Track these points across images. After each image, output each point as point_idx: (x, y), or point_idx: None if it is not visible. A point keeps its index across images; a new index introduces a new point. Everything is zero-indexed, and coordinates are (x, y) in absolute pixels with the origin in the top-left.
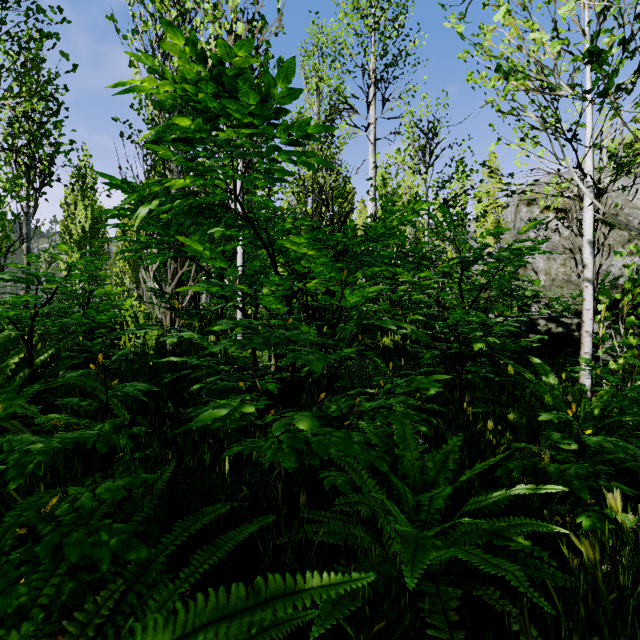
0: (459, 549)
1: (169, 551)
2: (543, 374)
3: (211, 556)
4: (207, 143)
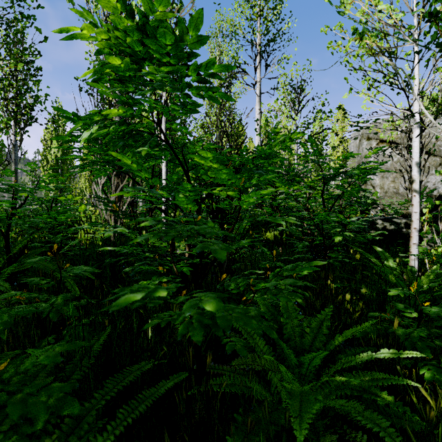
0: (335, 402)
1: (100, 405)
2: (384, 259)
3: (134, 410)
4: (135, 80)
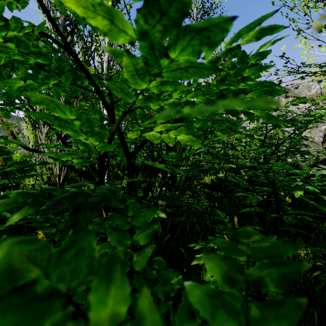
0: None
1: None
2: None
3: None
4: None
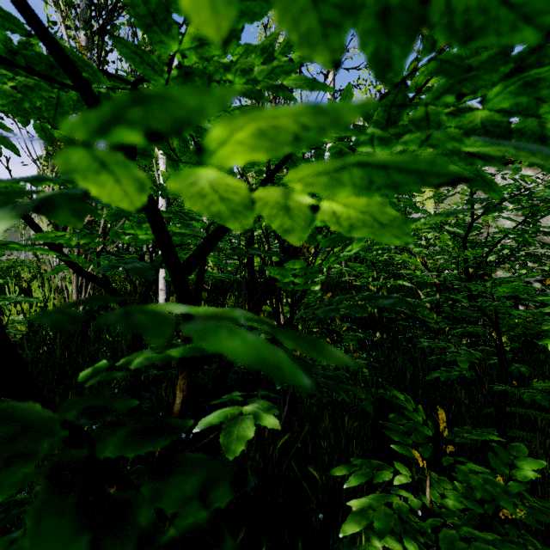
0: None
1: None
2: None
3: None
4: None
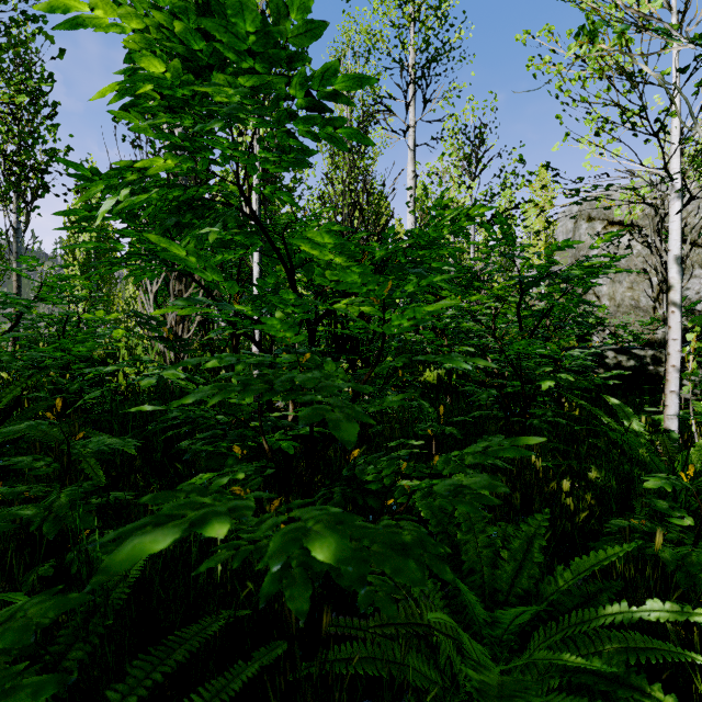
0: None
1: None
2: (624, 418)
3: None
4: (194, 106)
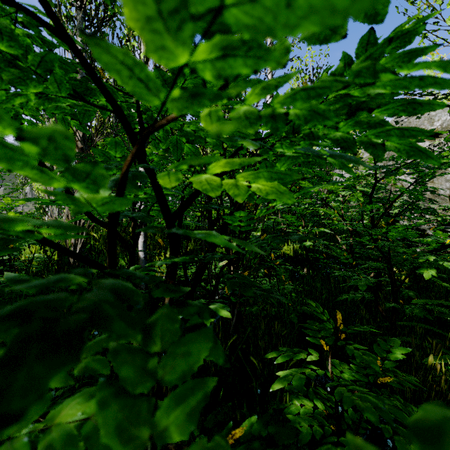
0: None
1: None
2: None
3: None
4: None
